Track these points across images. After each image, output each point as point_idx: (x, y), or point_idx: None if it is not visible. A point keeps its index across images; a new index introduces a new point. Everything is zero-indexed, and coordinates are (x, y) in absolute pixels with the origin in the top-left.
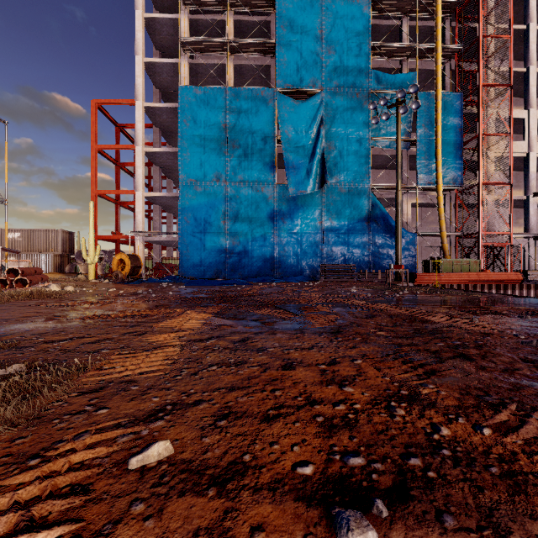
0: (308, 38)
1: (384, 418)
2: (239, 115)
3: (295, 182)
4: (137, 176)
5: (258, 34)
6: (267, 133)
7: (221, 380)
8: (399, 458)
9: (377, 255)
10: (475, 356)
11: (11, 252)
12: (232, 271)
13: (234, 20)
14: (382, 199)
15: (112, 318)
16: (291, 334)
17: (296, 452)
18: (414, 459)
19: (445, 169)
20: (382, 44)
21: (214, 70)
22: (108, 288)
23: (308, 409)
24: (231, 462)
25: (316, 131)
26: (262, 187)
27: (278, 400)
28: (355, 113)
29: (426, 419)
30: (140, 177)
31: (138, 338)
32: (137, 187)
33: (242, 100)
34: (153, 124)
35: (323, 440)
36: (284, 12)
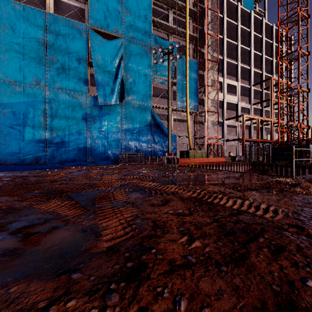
0: None
1: None
2: (58, 37)
3: (103, 95)
4: None
5: None
6: (82, 56)
7: None
8: None
9: (155, 148)
10: None
11: None
12: (51, 157)
13: None
14: (158, 114)
15: None
16: None
17: None
18: None
19: (190, 101)
20: (159, 20)
21: None
22: None
23: None
24: None
25: (118, 63)
26: (77, 95)
27: None
28: (143, 58)
29: None
30: None
31: None
32: None
33: (60, 26)
34: None
35: None
36: None
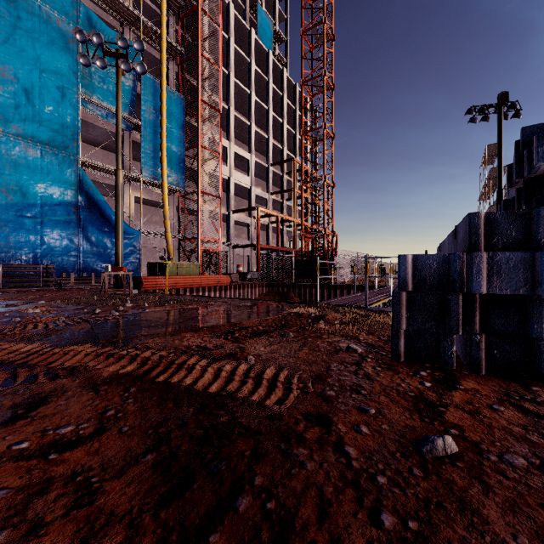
0: None
1: None
2: None
3: None
4: None
5: None
6: None
7: None
8: None
9: (90, 254)
10: None
11: None
12: None
13: None
14: (99, 183)
15: None
16: None
17: None
18: None
19: (170, 168)
20: None
21: None
22: None
23: None
24: None
25: None
26: None
27: None
28: (54, 46)
29: None
30: None
31: None
32: None
33: None
34: None
35: None
36: None
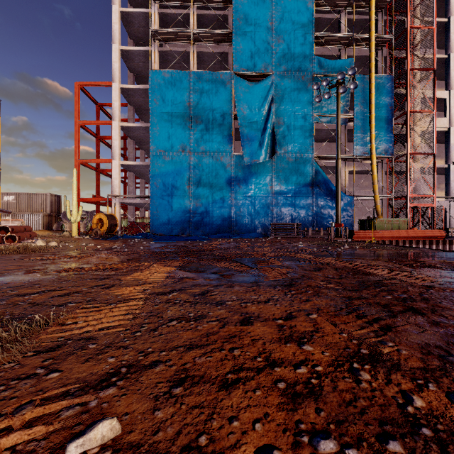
0: (260, 29)
1: (349, 384)
2: (202, 95)
3: (249, 153)
4: (114, 147)
5: (218, 26)
6: (225, 110)
7: (180, 337)
8: (376, 441)
9: (319, 215)
10: (425, 310)
11: (3, 212)
12: (195, 228)
13: (197, 14)
14: (324, 167)
15: (85, 271)
16: (247, 287)
17: (258, 432)
18: (393, 442)
19: (378, 141)
20: (324, 34)
21: (180, 56)
22: (88, 244)
23: (269, 373)
24: (185, 447)
25: (267, 109)
26: (221, 157)
27: (237, 361)
28: (300, 94)
29: (394, 386)
30: (117, 148)
31: (105, 291)
32: (114, 157)
33: (204, 82)
34: (128, 103)
35: (287, 415)
36: (240, 6)
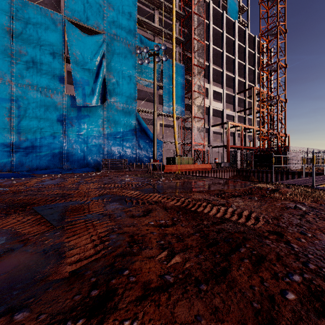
0: None
1: None
2: (27, 25)
3: (82, 95)
4: None
5: None
6: (57, 50)
7: None
8: None
9: (141, 154)
10: None
11: None
12: (18, 164)
13: None
14: (144, 118)
15: None
16: None
17: None
18: None
19: (177, 106)
20: (144, 19)
21: None
22: None
23: None
24: None
25: (99, 61)
26: (51, 94)
27: None
28: (127, 57)
29: None
30: None
31: None
32: None
33: (30, 13)
34: None
35: None
36: None
